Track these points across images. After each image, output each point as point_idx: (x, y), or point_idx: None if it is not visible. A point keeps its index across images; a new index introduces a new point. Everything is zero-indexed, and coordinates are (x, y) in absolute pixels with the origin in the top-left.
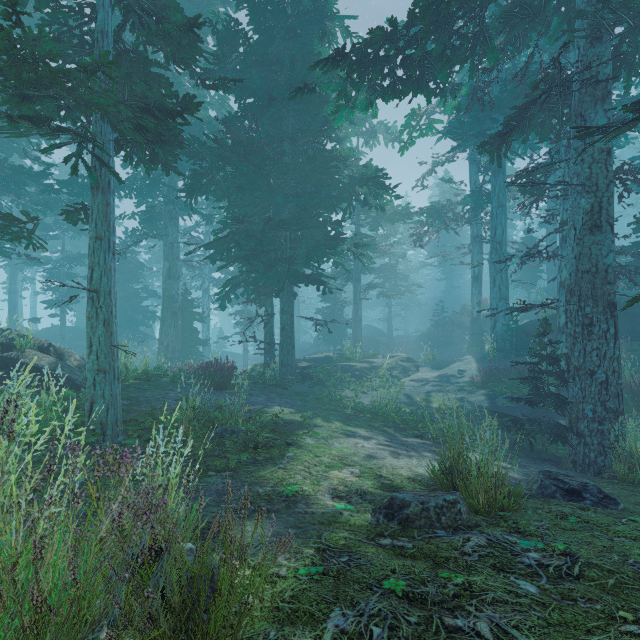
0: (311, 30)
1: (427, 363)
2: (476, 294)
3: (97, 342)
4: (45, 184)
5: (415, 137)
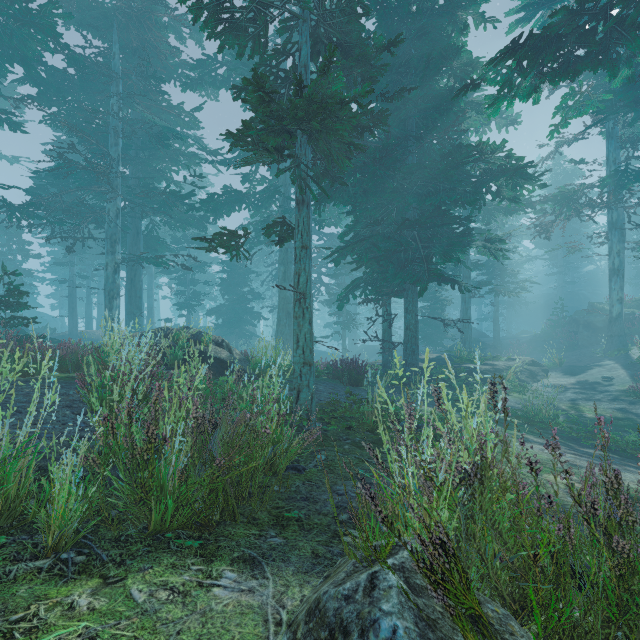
0: (439, 24)
1: (552, 368)
2: (616, 290)
3: (303, 338)
4: (189, 204)
5: (570, 118)
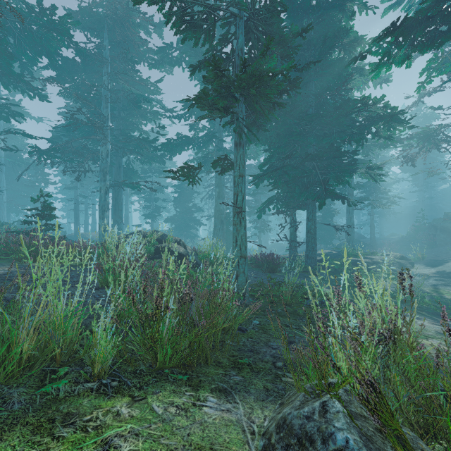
0: (332, 13)
1: (416, 261)
2: None
3: (240, 239)
4: (154, 146)
5: (434, 76)
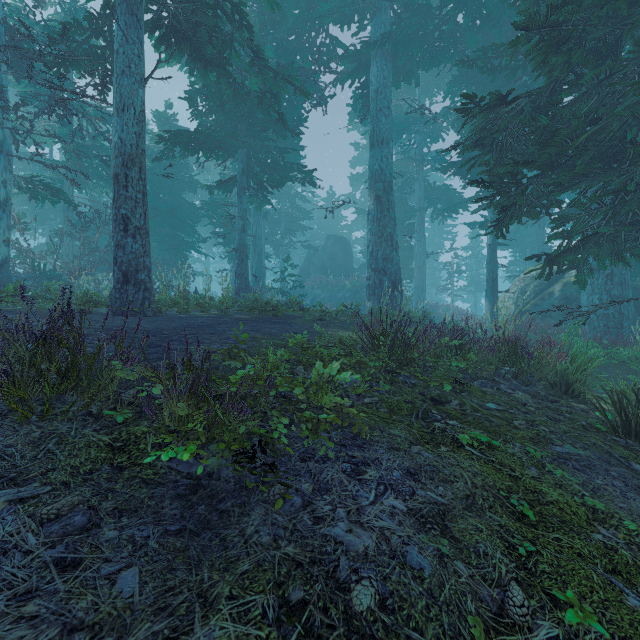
0: None
1: None
2: None
3: None
4: None
5: None
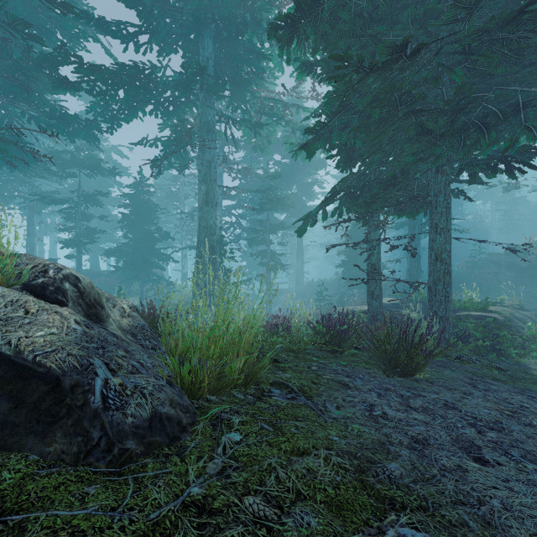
0: None
1: None
2: None
3: None
4: (60, 75)
5: None
